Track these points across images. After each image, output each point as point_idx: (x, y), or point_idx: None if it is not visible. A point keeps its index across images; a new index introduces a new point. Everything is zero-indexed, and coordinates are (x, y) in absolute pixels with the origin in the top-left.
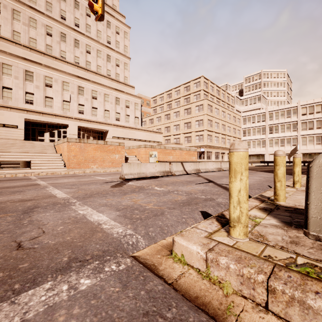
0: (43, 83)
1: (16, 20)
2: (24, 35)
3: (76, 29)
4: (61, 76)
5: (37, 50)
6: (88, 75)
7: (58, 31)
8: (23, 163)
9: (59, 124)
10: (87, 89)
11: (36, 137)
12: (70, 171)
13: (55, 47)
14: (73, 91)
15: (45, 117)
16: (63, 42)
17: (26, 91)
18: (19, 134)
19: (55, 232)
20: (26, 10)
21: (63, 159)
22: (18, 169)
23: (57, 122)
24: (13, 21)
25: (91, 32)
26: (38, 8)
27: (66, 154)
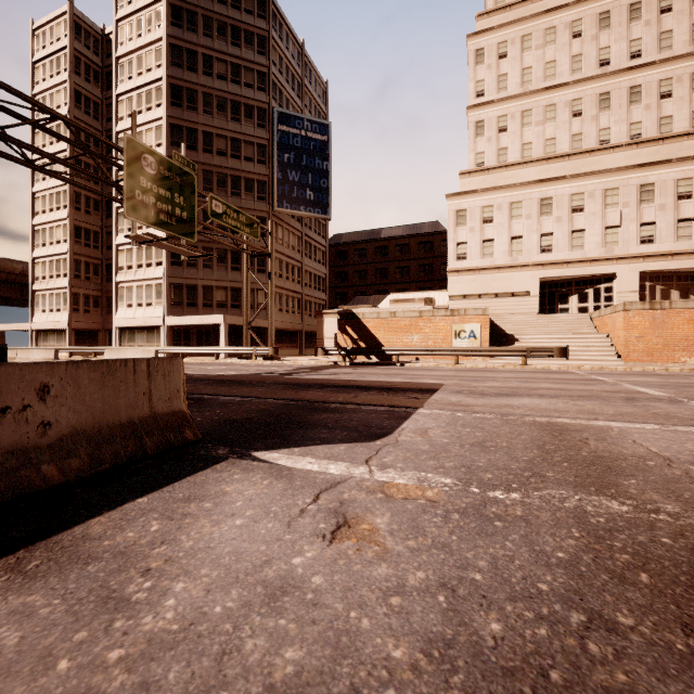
0: (567, 209)
1: (526, 125)
2: (537, 142)
3: (632, 65)
4: (601, 182)
5: (558, 154)
6: (664, 149)
7: (593, 97)
8: (557, 350)
9: (596, 275)
10: (662, 184)
11: (555, 306)
12: (633, 367)
13: (588, 130)
14: (627, 202)
15: (571, 269)
16: (603, 111)
17: (541, 234)
18: (532, 304)
19: (683, 413)
20: (540, 98)
21: (613, 344)
22: (544, 359)
23: (593, 272)
24: (522, 131)
25: (674, 43)
26: (558, 81)
27: (621, 334)
